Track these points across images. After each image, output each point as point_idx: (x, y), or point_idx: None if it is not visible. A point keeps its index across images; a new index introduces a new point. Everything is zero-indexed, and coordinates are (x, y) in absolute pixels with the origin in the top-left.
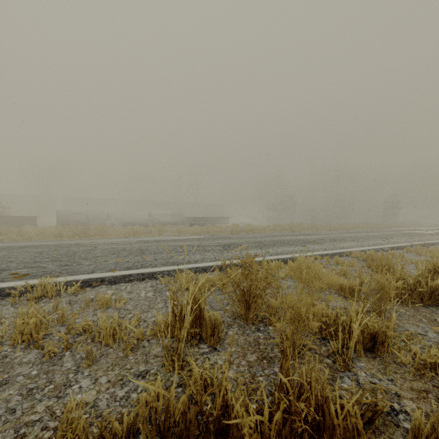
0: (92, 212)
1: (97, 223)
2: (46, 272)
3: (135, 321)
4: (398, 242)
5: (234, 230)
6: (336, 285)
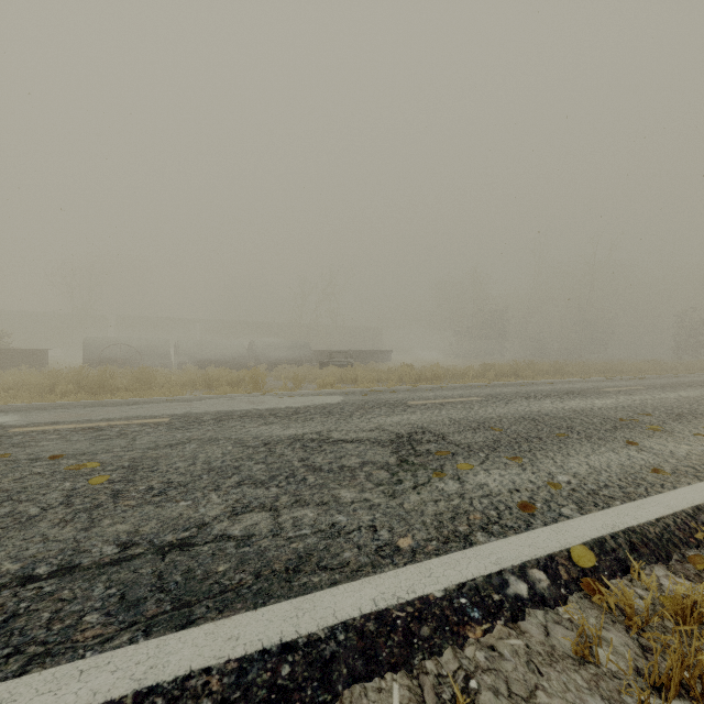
0: (147, 342)
1: (154, 362)
2: None
3: None
4: None
5: (406, 378)
6: None
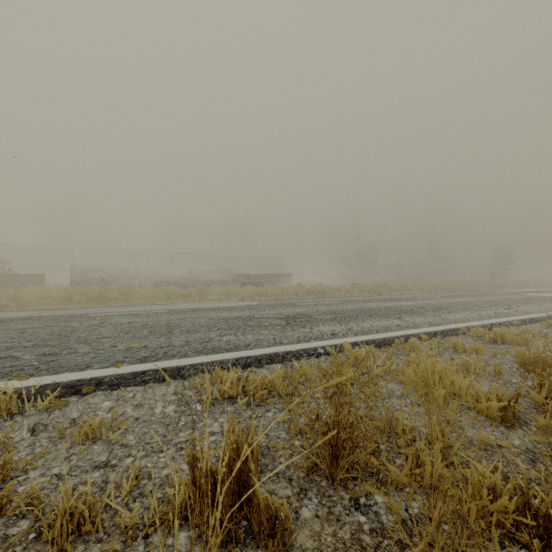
0: (116, 269)
1: (121, 283)
2: (16, 368)
3: (131, 480)
4: (528, 312)
5: (300, 292)
6: (469, 392)
